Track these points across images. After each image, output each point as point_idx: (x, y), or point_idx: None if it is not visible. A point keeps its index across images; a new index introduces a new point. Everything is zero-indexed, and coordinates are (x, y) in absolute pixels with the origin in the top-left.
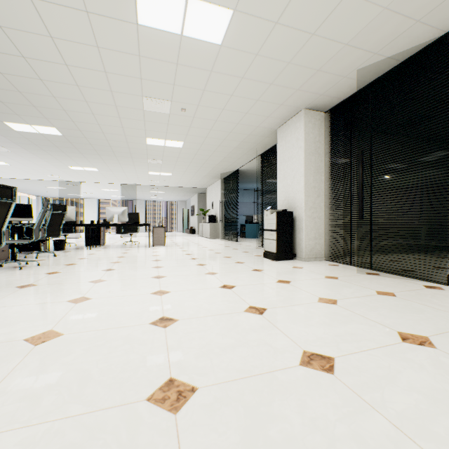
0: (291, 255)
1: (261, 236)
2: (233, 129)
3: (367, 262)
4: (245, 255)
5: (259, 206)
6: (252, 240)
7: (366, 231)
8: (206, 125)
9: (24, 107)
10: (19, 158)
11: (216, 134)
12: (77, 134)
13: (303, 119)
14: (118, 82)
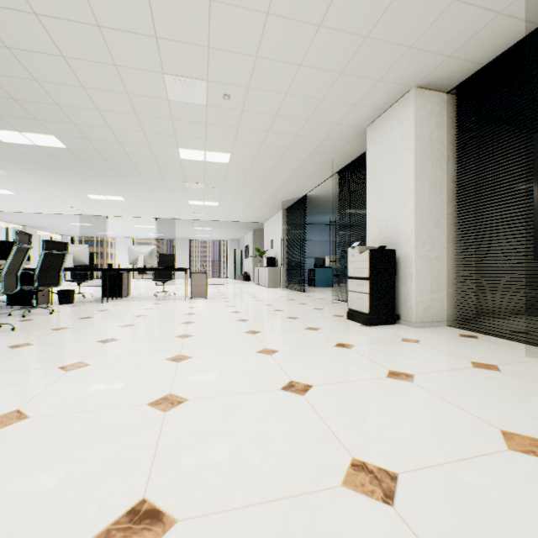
0: (392, 317)
1: (335, 285)
2: (301, 130)
3: (521, 330)
4: (318, 314)
5: (332, 245)
6: (324, 290)
7: (531, 281)
8: (261, 125)
9: (2, 102)
10: (23, 184)
11: (276, 139)
12: (85, 145)
13: (412, 104)
14: (122, 46)
